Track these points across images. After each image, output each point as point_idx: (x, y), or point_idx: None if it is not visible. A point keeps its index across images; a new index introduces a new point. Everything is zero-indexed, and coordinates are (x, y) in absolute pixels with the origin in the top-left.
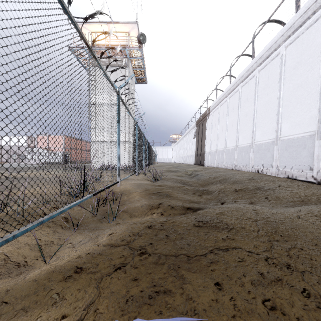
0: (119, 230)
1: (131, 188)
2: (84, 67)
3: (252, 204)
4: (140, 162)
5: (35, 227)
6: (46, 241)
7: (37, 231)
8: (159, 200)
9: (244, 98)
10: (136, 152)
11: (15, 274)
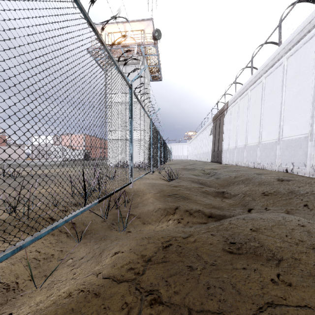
0: (126, 249)
1: (145, 189)
2: (101, 68)
3: (289, 213)
4: (155, 160)
5: (8, 256)
6: (46, 253)
7: (39, 240)
8: (176, 205)
9: (269, 89)
10: (151, 150)
11: (0, 303)
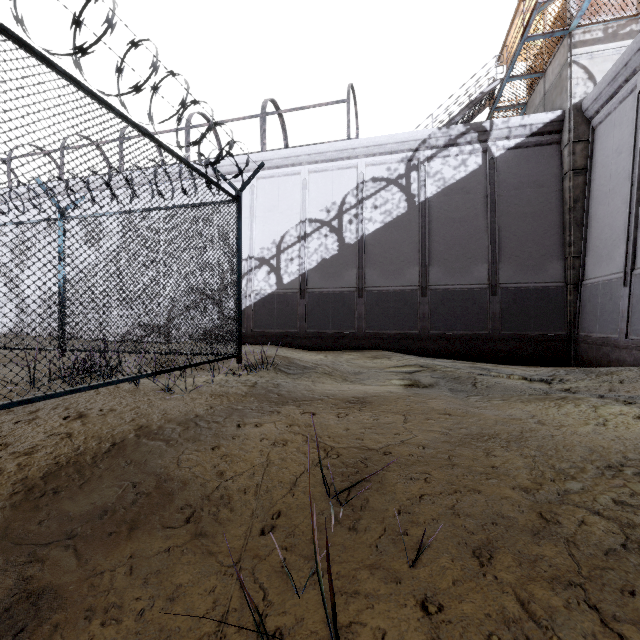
0: None
1: None
2: None
3: None
4: None
5: None
6: None
7: None
8: None
9: None
10: None
11: None
